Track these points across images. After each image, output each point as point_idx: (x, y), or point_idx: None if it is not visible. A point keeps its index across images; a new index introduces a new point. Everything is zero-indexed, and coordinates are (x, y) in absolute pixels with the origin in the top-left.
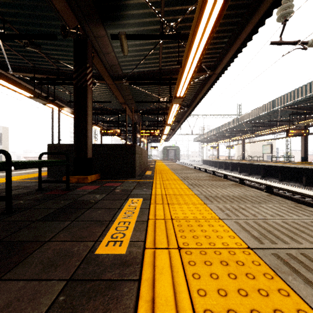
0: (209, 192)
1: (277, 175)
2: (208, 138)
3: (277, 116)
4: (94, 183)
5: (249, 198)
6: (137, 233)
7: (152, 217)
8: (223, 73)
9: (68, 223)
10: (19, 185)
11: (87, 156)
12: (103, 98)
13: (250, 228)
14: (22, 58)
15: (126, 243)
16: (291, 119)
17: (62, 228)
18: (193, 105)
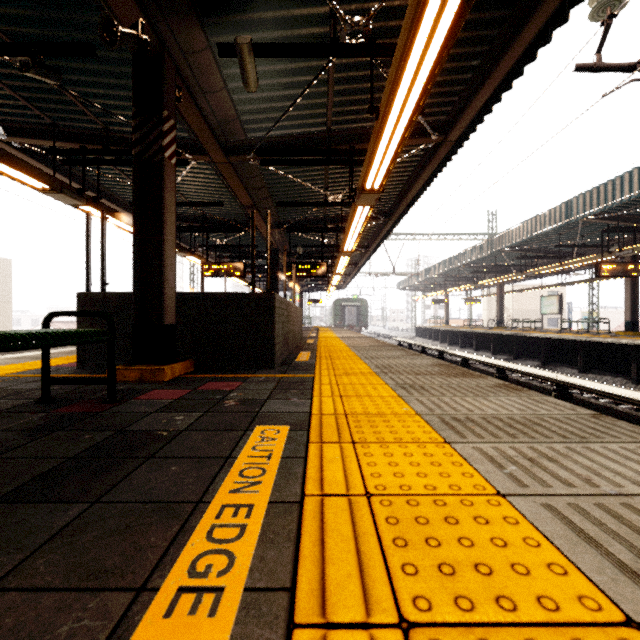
0: (448, 408)
1: (574, 360)
2: (426, 282)
3: (573, 236)
4: (179, 383)
5: (552, 424)
6: (271, 552)
7: (313, 487)
8: (467, 139)
9: (79, 510)
10: (5, 387)
11: (164, 320)
12: (208, 195)
13: (597, 531)
14: (27, 106)
15: (235, 601)
16: (604, 241)
17: (54, 530)
18: (399, 211)
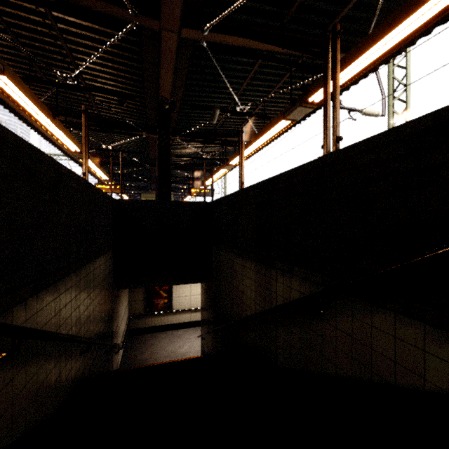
0: None
1: None
2: None
3: None
4: None
5: None
6: None
7: None
8: None
9: None
10: None
11: None
12: None
13: None
14: None
15: None
16: None
17: None
18: None
